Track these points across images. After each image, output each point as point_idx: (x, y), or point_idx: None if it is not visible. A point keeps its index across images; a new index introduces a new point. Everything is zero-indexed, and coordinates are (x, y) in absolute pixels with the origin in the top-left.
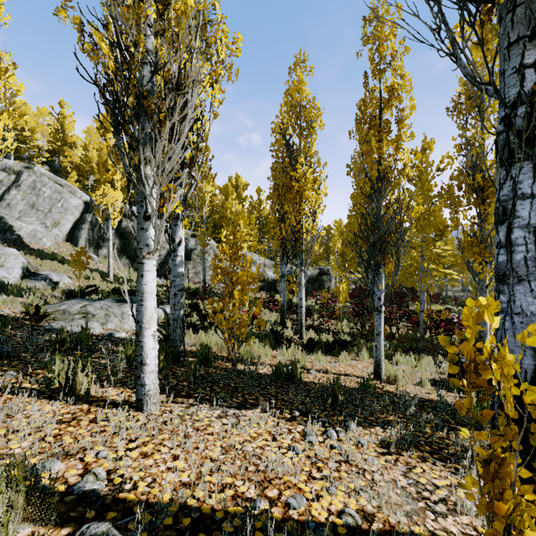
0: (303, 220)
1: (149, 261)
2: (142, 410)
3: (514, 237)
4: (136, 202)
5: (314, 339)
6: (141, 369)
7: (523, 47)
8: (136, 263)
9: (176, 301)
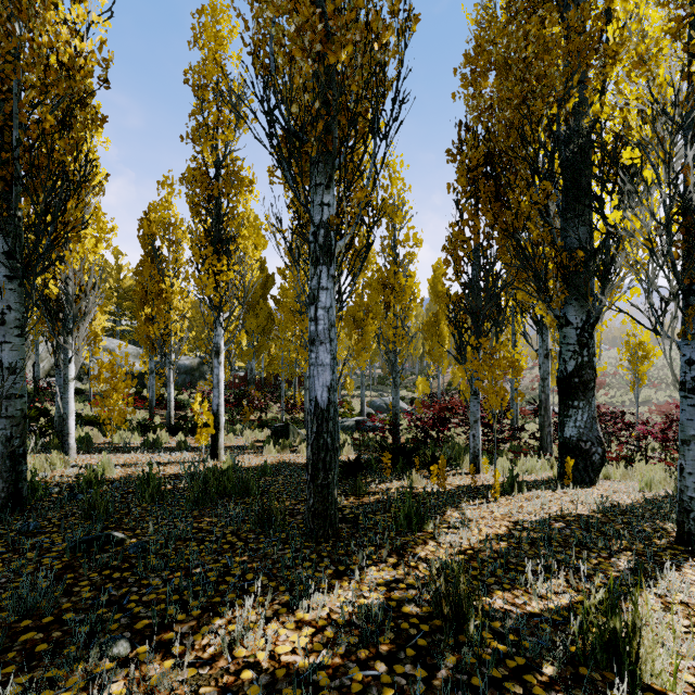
0: (172, 325)
1: (72, 383)
2: (69, 456)
3: (214, 377)
4: None
5: (180, 426)
6: (68, 436)
7: (215, 330)
8: (64, 384)
9: (62, 403)
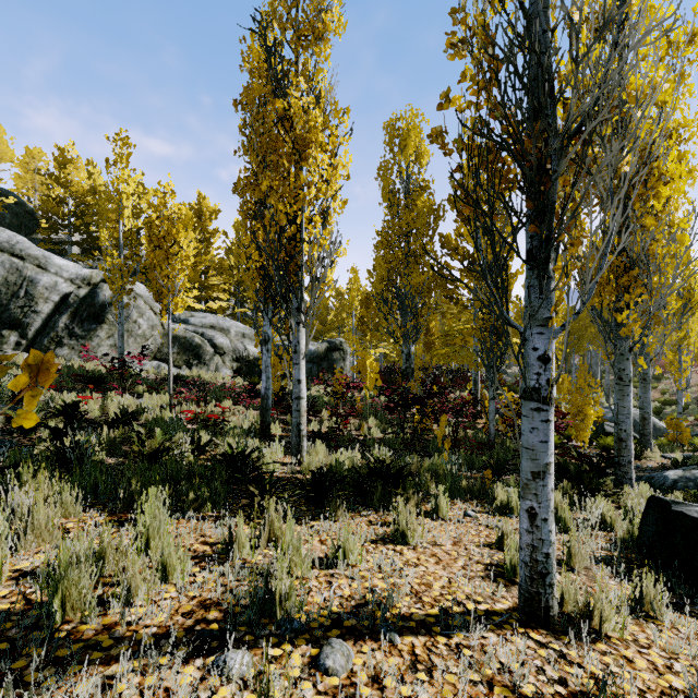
0: (303, 213)
1: None
2: None
3: None
4: (8, 224)
5: (328, 473)
6: None
7: None
8: None
9: None
